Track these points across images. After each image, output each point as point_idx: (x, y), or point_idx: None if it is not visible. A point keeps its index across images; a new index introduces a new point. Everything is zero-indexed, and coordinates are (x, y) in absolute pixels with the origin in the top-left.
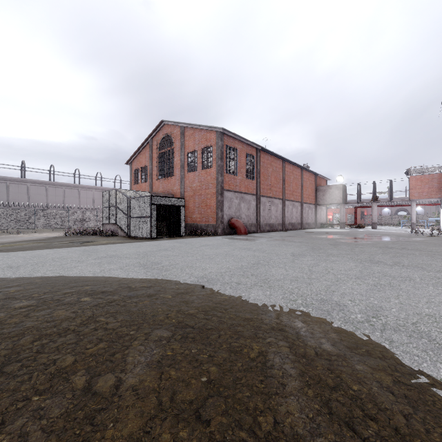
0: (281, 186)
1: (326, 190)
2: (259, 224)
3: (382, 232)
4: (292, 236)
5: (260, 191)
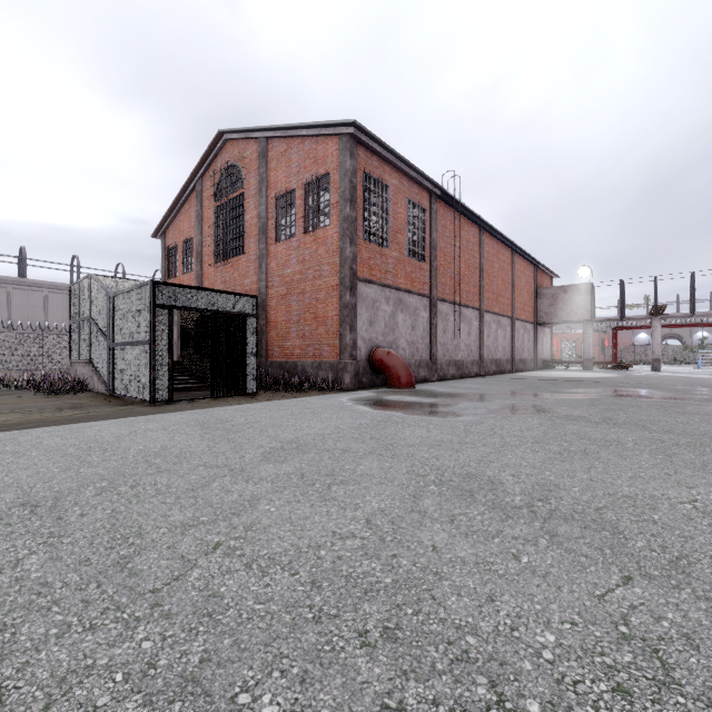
0: (477, 283)
1: (556, 295)
2: (435, 361)
3: (705, 379)
4: (533, 393)
5: (437, 289)
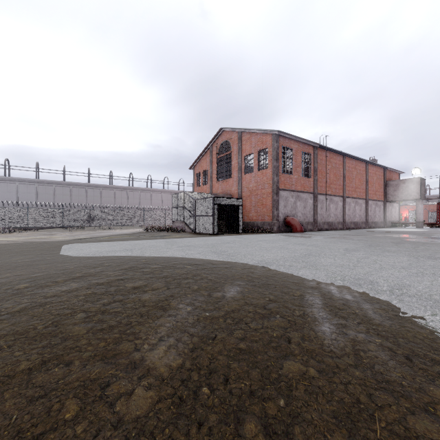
0: (341, 183)
1: (398, 185)
2: (316, 222)
3: None
4: (352, 234)
5: (317, 189)
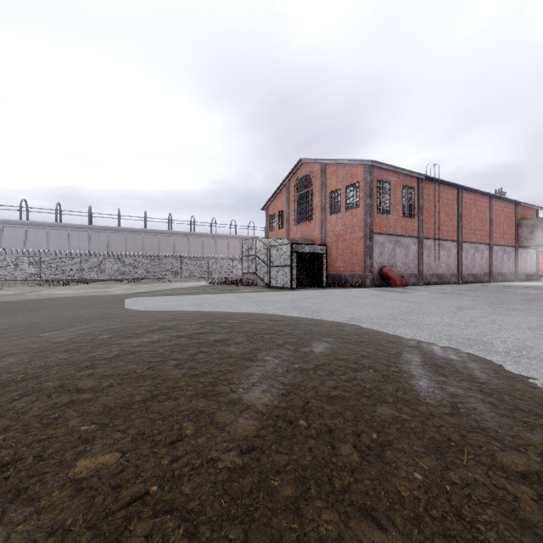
0: (455, 224)
1: (535, 225)
2: (421, 274)
3: None
4: (469, 290)
5: (422, 232)
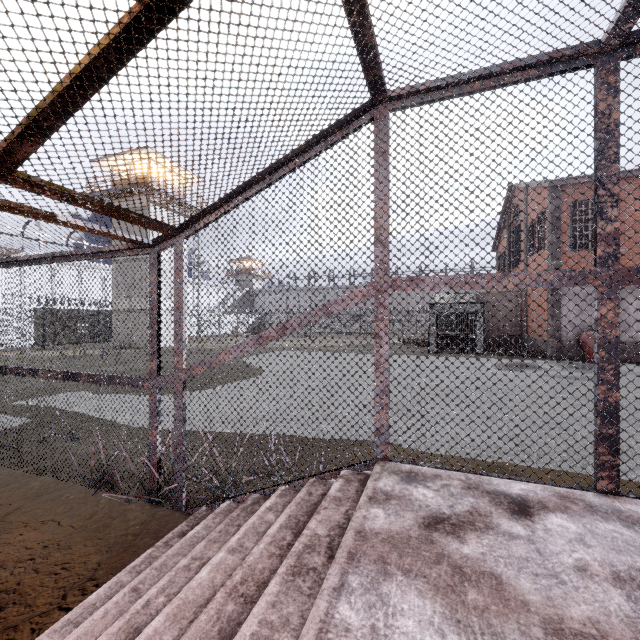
0: None
1: None
2: None
3: None
4: None
5: None
